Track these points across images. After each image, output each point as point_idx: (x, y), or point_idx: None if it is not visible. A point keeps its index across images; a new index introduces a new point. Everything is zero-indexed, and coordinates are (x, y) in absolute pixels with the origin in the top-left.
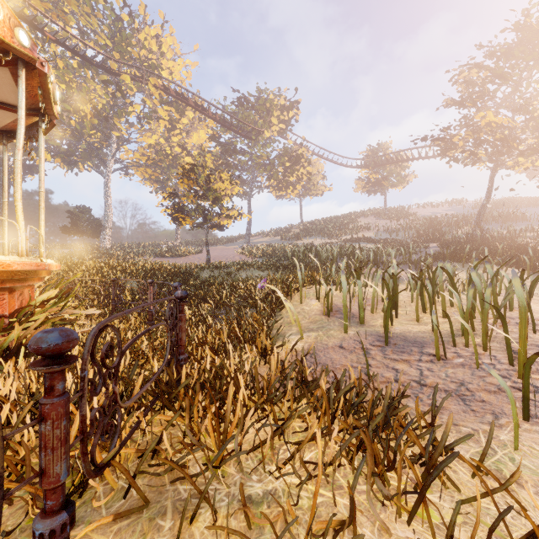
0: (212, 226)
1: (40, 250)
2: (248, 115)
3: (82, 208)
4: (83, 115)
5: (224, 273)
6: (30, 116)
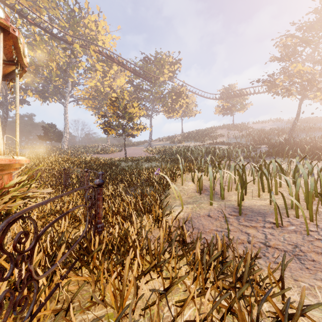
0: (128, 135)
1: (16, 150)
2: (150, 68)
3: (51, 124)
4: (51, 69)
5: (134, 164)
6: (10, 66)
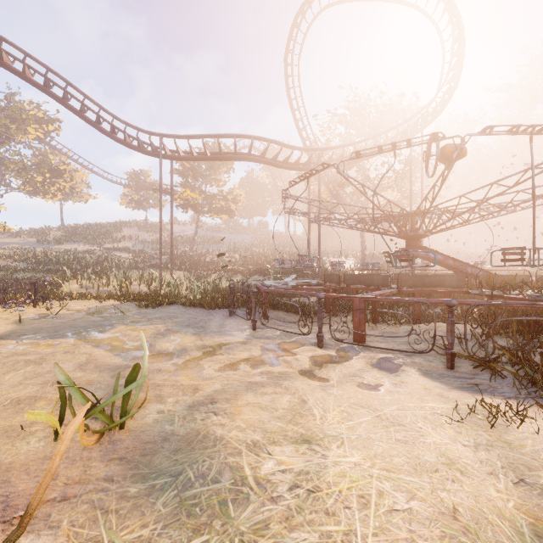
0: None
1: None
2: None
3: None
4: None
5: (1, 275)
6: None
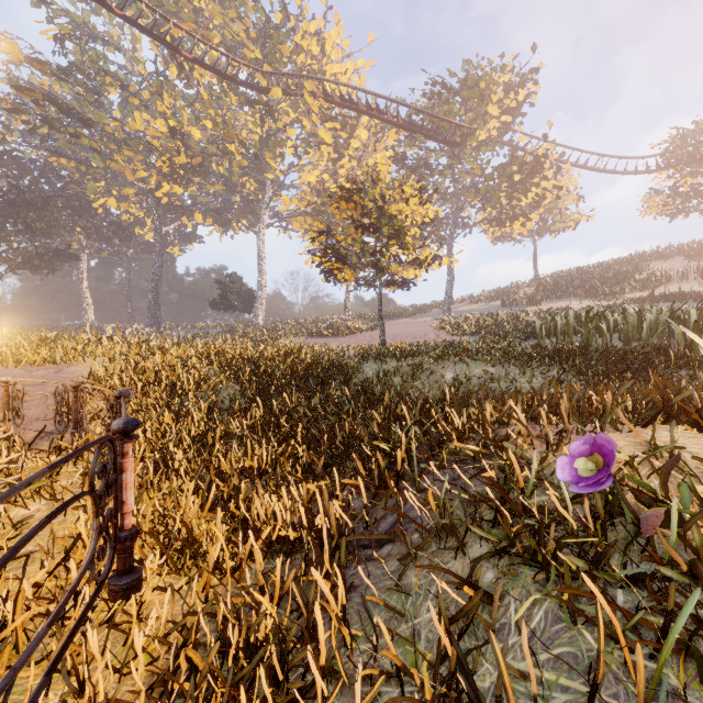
0: (389, 283)
1: None
2: (448, 111)
3: (233, 276)
4: (230, 156)
5: (407, 367)
6: None
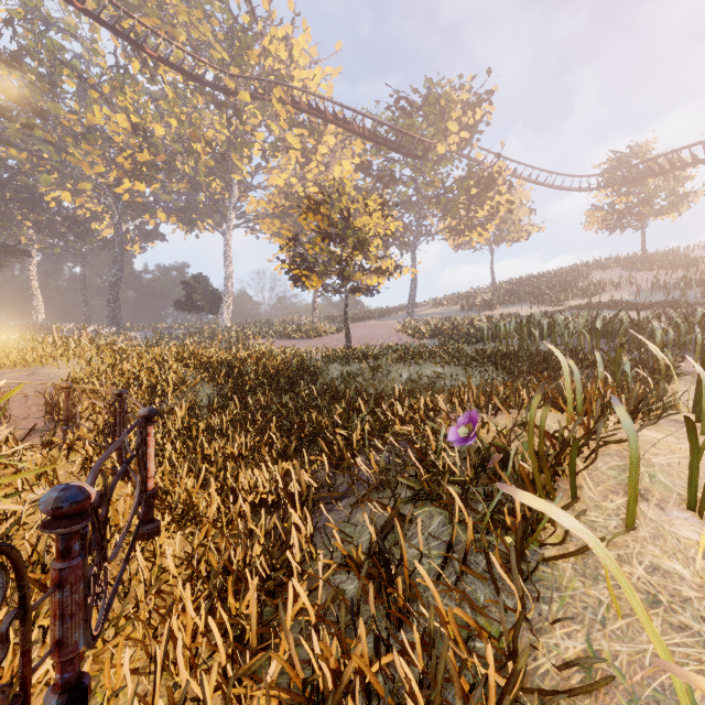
0: (354, 290)
1: None
2: (411, 125)
3: (199, 277)
4: (196, 156)
5: (368, 368)
6: None
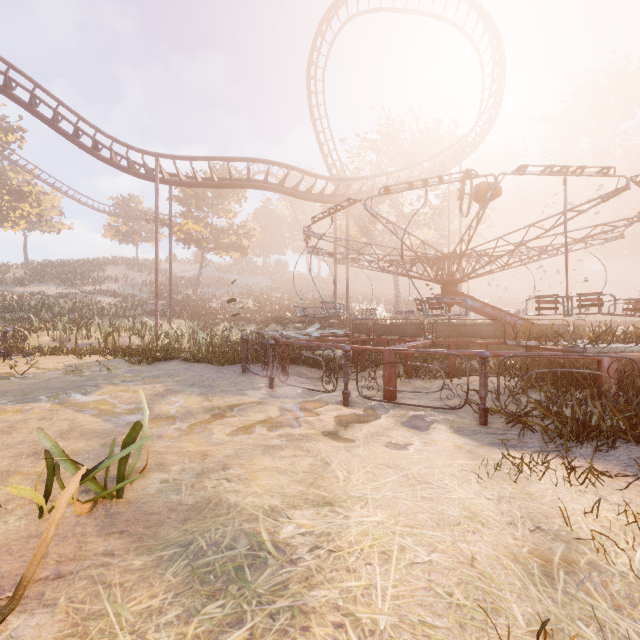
0: None
1: None
2: None
3: None
4: None
5: None
6: None
